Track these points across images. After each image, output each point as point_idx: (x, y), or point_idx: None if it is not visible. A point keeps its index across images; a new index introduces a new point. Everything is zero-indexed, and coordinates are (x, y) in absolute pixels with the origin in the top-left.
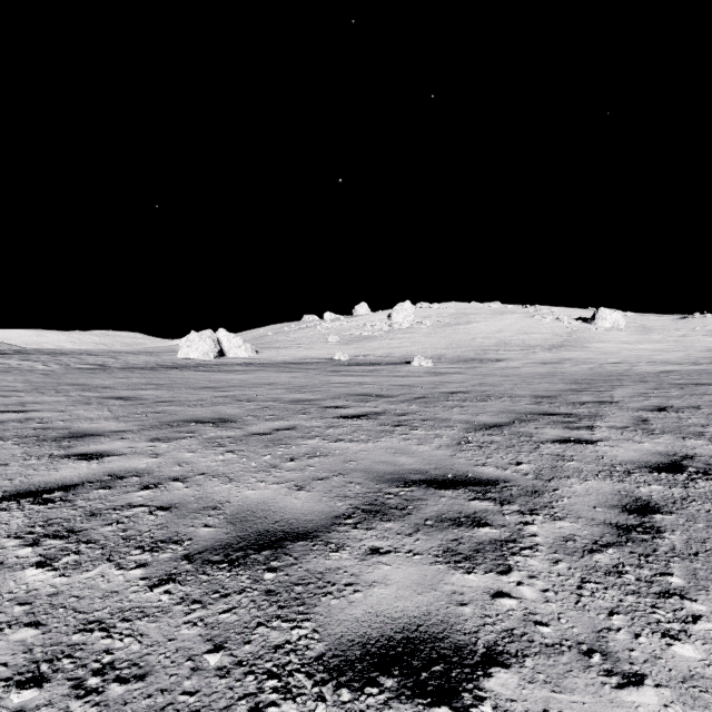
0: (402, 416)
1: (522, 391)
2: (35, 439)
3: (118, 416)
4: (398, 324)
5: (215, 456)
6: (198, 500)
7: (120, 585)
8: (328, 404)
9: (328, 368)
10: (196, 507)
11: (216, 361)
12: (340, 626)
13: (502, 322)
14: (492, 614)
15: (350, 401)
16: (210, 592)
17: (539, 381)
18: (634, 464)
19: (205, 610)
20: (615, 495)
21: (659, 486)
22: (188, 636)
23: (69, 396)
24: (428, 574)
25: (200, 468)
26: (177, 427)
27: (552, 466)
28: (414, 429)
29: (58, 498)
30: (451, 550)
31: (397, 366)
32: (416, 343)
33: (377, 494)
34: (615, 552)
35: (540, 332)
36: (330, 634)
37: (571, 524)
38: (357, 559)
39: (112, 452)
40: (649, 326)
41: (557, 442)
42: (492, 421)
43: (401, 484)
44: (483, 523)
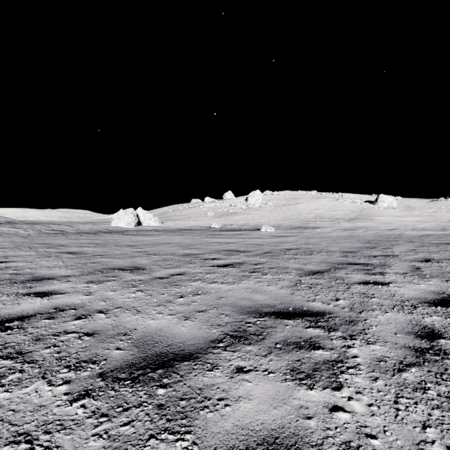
0: (256, 265)
1: (333, 248)
2: (8, 282)
3: (67, 265)
4: (252, 204)
5: (129, 294)
6: (114, 327)
7: (48, 400)
8: (207, 257)
9: (207, 233)
10: (112, 334)
11: (135, 228)
12: (214, 439)
13: (318, 203)
14: (332, 427)
15: (222, 254)
16: (115, 406)
17: (343, 241)
18: (417, 300)
19: (110, 423)
20: (408, 324)
21: (438, 317)
22: (94, 448)
23: (37, 251)
24: (280, 390)
25: (118, 303)
26: (105, 273)
27: (361, 302)
28: (264, 275)
29: (15, 326)
30: (296, 369)
31: (251, 231)
32: (263, 216)
33: (241, 323)
34: (417, 371)
35: (342, 209)
36: (206, 446)
37: (381, 347)
38: (227, 376)
39: (59, 291)
40: (411, 206)
41: (362, 283)
42: (316, 268)
43: (257, 315)
44: (317, 346)
